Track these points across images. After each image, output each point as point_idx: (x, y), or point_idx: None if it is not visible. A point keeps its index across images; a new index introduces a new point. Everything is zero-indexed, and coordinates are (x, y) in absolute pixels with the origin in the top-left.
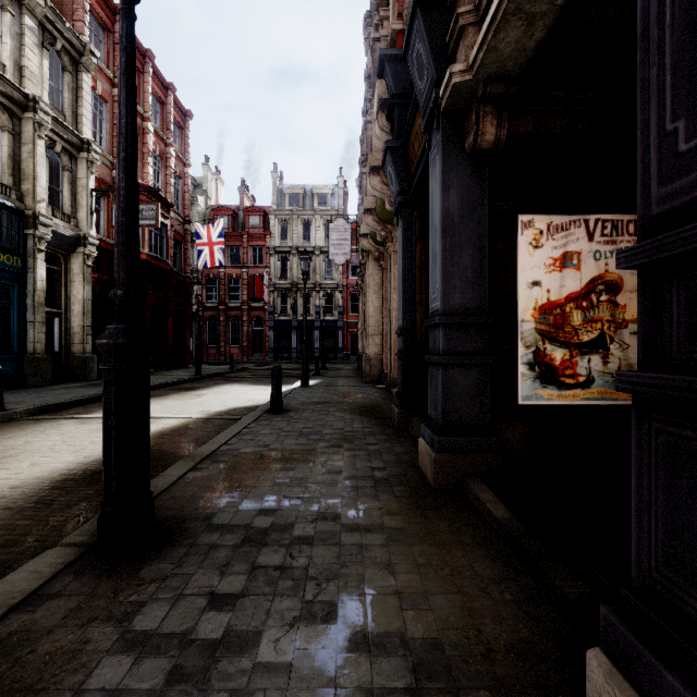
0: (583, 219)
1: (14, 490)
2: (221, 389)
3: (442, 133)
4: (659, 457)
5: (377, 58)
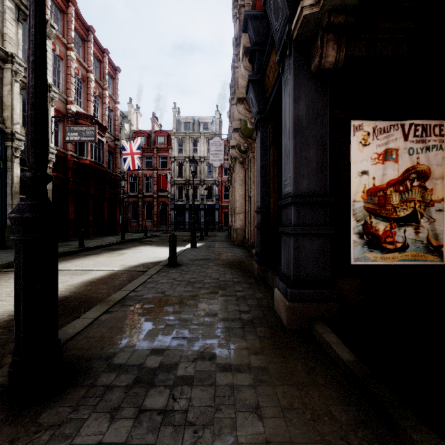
0: (400, 124)
1: None
2: (137, 249)
3: (294, 58)
4: None
5: (242, 18)
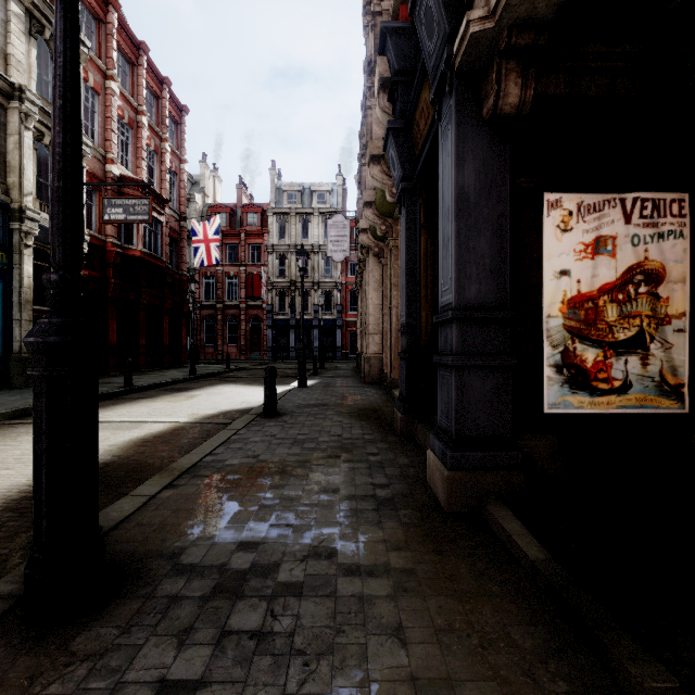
0: (618, 198)
1: None
2: (215, 390)
3: (456, 97)
4: None
5: (378, 33)
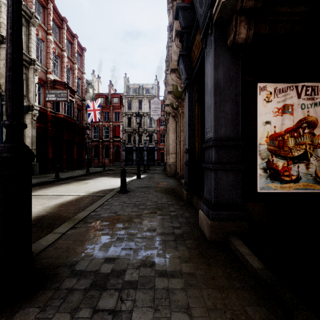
0: (294, 85)
1: None
2: (98, 179)
3: (214, 35)
4: None
5: (174, 9)
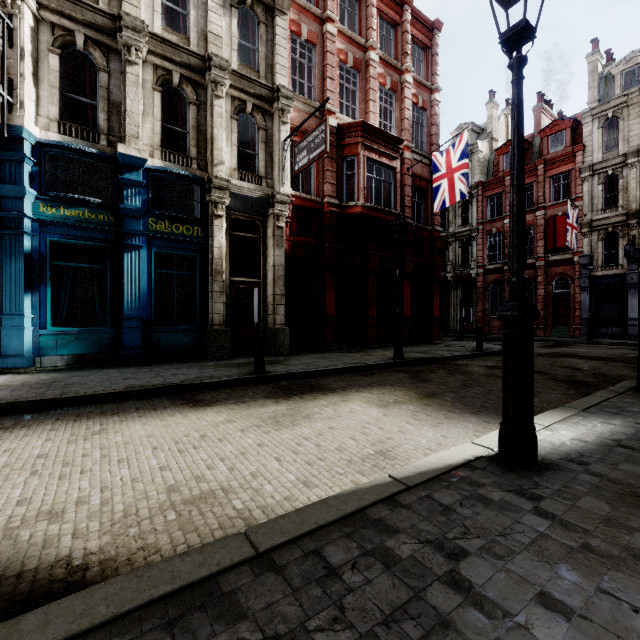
0: None
1: None
2: (325, 404)
3: None
4: None
5: None
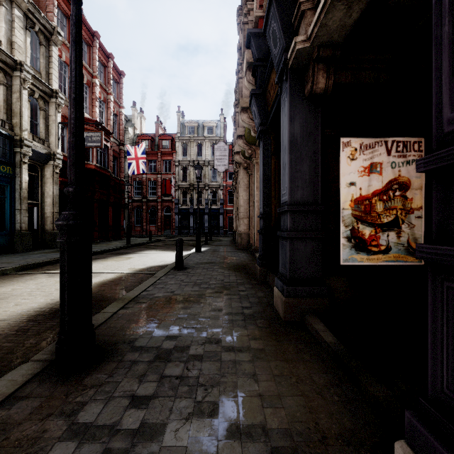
0: (383, 140)
1: (3, 322)
2: (143, 253)
3: (289, 83)
4: (449, 307)
5: (245, 35)
